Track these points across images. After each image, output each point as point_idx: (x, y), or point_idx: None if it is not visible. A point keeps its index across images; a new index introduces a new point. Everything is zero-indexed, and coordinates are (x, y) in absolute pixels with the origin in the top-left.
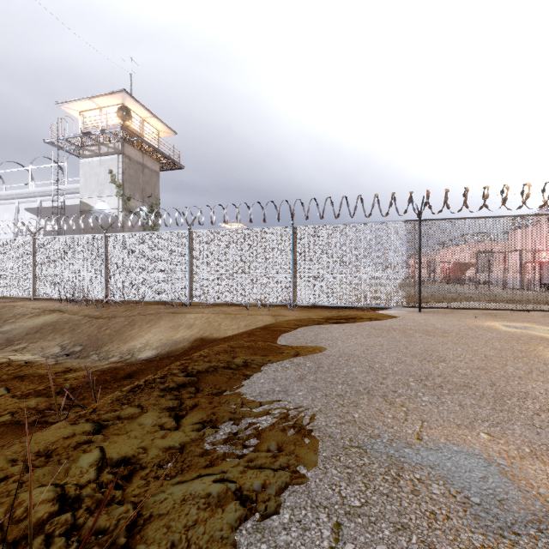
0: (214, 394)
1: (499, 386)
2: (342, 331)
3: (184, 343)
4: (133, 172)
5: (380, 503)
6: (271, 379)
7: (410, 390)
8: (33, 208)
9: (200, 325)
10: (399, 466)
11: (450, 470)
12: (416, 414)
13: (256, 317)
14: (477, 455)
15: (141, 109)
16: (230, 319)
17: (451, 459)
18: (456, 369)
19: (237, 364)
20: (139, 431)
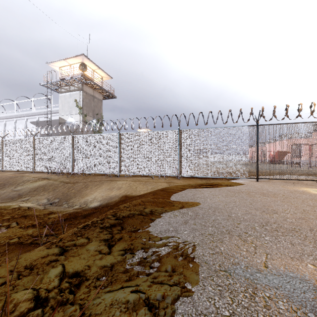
0: (132, 231)
1: (316, 231)
2: (210, 193)
3: (115, 198)
4: (88, 100)
5: (243, 314)
6: (167, 222)
7: (256, 232)
8: (34, 121)
9: (125, 188)
10: (254, 286)
11: (290, 291)
12: (262, 249)
13: (158, 183)
14: (308, 281)
15: (92, 64)
16: (142, 184)
17: (290, 282)
18: (285, 218)
19: (146, 213)
20: (86, 254)
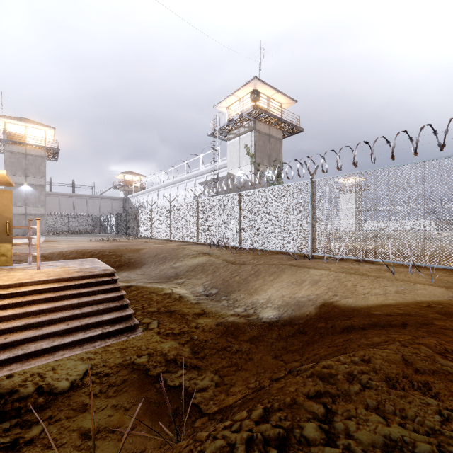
0: None
1: None
2: None
3: (308, 307)
4: (262, 143)
5: None
6: None
7: None
8: (202, 182)
9: (327, 285)
10: None
11: None
12: None
13: (413, 287)
14: None
15: (267, 89)
16: (368, 283)
17: None
18: None
19: None
20: None
